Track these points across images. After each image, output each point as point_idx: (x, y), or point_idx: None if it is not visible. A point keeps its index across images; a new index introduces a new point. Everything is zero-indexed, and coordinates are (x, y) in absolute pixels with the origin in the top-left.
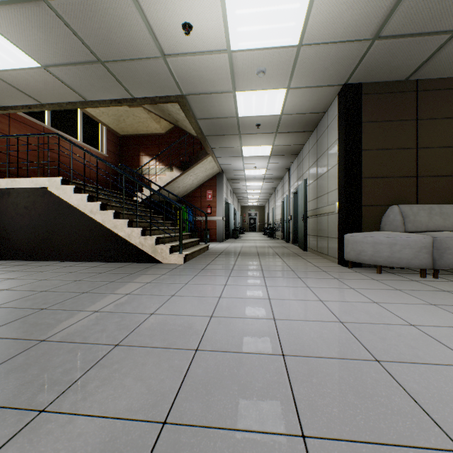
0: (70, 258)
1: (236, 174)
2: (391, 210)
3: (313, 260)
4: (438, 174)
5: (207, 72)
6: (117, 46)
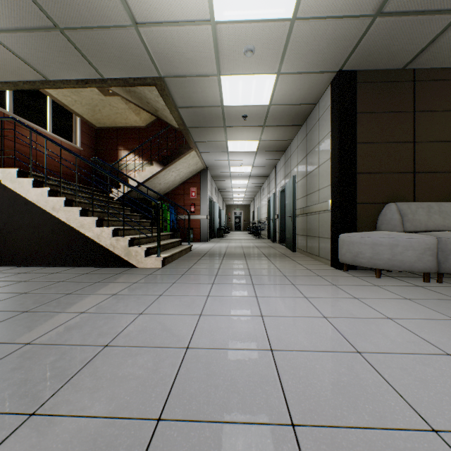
0: (28, 263)
1: (221, 171)
2: (388, 208)
3: (304, 262)
4: (436, 170)
5: (187, 49)
6: (76, 7)
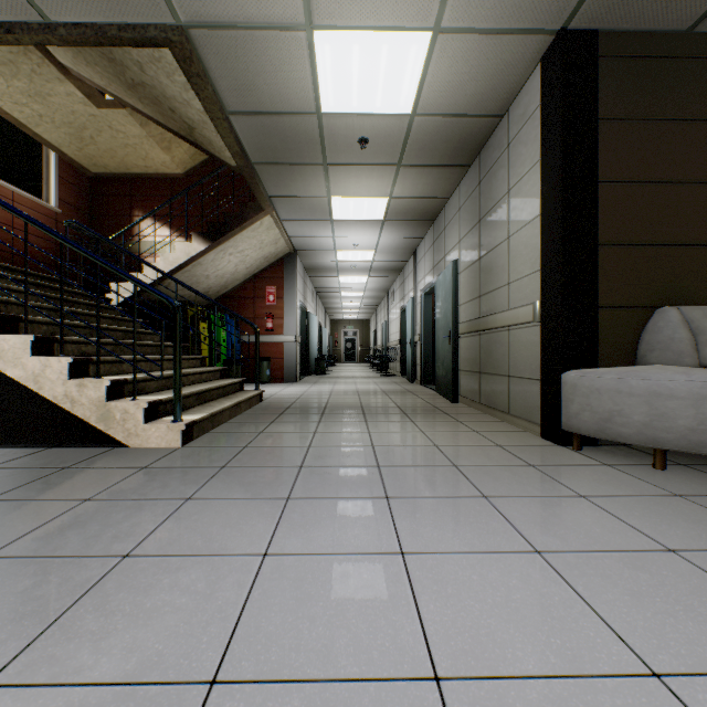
0: None
1: (321, 259)
2: (662, 317)
3: (483, 427)
4: None
5: None
6: None
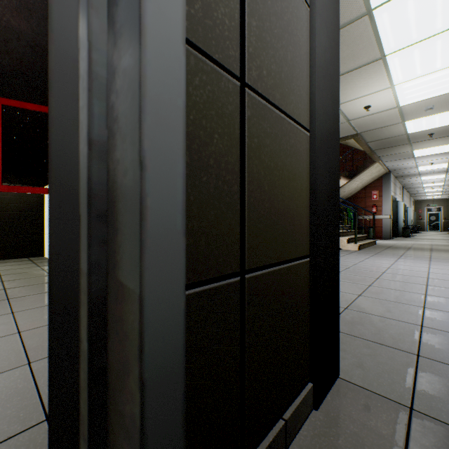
0: None
1: (406, 171)
2: None
3: None
4: None
5: (379, 119)
6: None
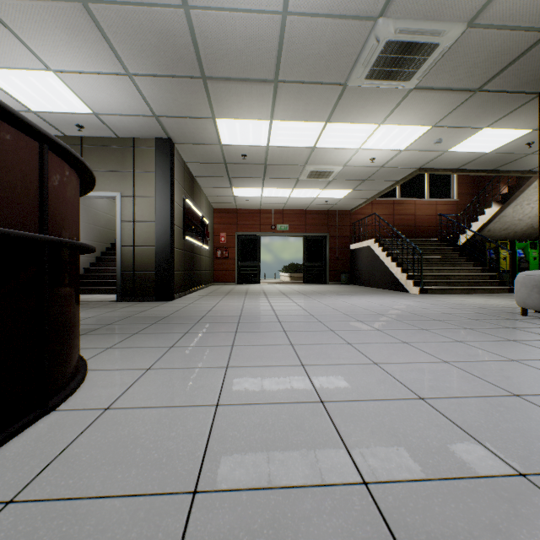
0: (378, 286)
1: None
2: None
3: None
4: None
5: (409, 158)
6: (362, 175)
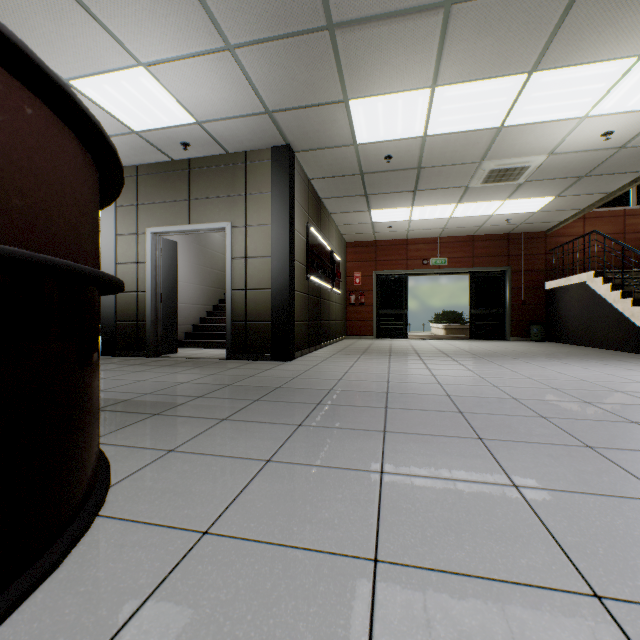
0: (601, 346)
1: None
2: None
3: None
4: None
5: None
6: (579, 167)
